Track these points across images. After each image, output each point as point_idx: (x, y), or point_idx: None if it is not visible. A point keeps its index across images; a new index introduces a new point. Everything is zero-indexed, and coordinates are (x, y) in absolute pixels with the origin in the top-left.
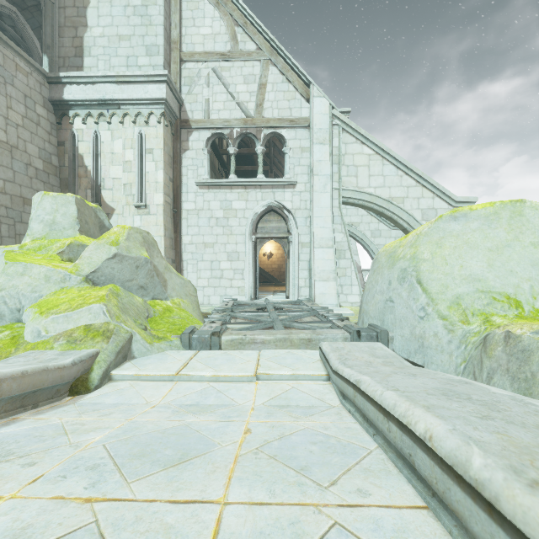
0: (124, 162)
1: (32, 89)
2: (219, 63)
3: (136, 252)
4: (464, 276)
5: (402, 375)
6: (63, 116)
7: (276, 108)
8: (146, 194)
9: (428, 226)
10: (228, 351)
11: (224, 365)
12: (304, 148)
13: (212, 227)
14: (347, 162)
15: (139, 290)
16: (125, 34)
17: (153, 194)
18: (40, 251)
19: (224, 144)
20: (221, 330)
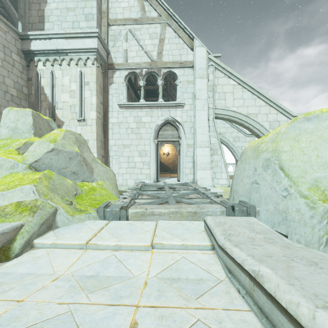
0: (70, 91)
1: (9, 42)
2: (133, 26)
3: (69, 147)
4: (320, 163)
5: (303, 263)
6: (31, 61)
7: (171, 55)
8: (85, 112)
9: (285, 126)
10: (132, 222)
11: (126, 235)
12: (189, 81)
13: (129, 134)
14: (218, 90)
15: (72, 175)
16: (71, 7)
17: (89, 112)
18: (4, 147)
19: (138, 84)
20: (129, 205)
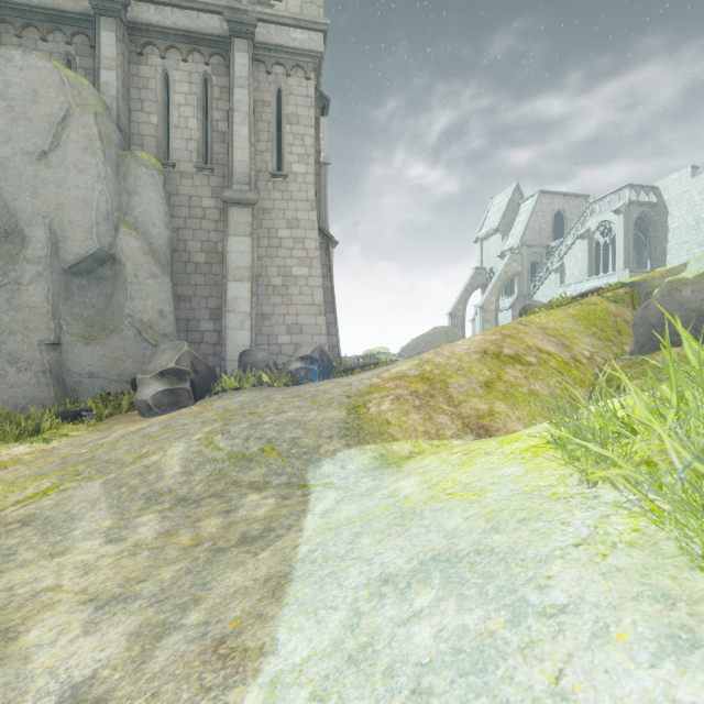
0: None
1: None
2: None
3: None
4: None
5: None
6: None
7: None
8: None
9: None
10: None
11: None
12: None
13: None
14: None
15: None
16: (686, 241)
17: None
18: None
19: None
20: None
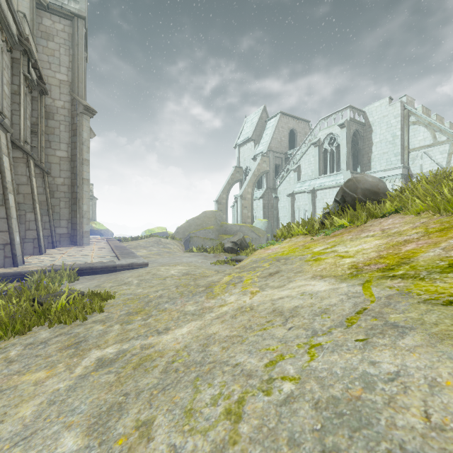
0: None
1: None
2: (426, 149)
3: None
4: None
5: None
6: None
7: None
8: None
9: None
10: None
11: None
12: None
13: None
14: None
15: None
16: (385, 152)
17: None
18: None
19: None
20: None
